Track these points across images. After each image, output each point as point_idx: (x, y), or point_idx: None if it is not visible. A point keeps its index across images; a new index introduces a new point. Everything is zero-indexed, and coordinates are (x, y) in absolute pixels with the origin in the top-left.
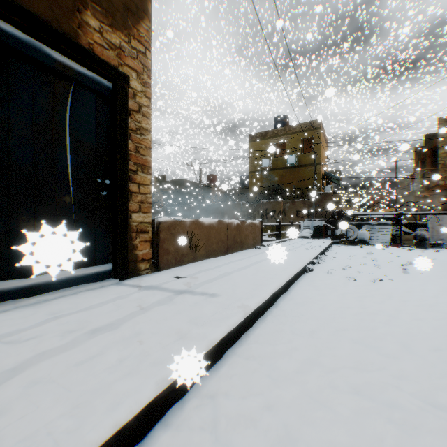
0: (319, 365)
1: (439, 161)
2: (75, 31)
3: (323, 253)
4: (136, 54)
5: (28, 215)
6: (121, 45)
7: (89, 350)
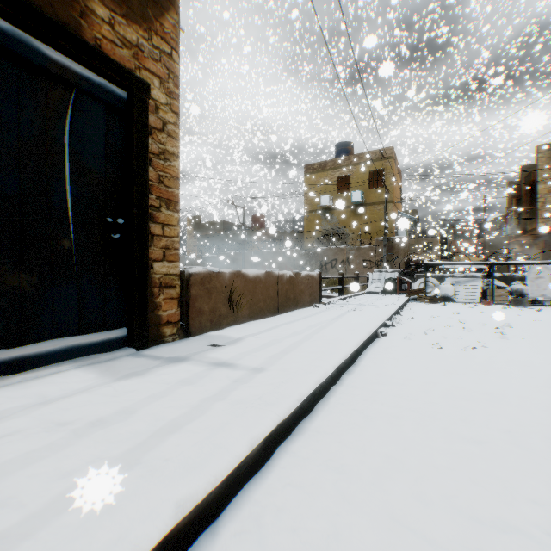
0: (403, 469)
1: (539, 199)
2: (77, 22)
3: (397, 313)
4: (159, 56)
5: (11, 264)
6: (139, 42)
7: (85, 454)
